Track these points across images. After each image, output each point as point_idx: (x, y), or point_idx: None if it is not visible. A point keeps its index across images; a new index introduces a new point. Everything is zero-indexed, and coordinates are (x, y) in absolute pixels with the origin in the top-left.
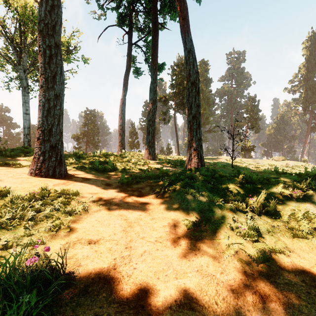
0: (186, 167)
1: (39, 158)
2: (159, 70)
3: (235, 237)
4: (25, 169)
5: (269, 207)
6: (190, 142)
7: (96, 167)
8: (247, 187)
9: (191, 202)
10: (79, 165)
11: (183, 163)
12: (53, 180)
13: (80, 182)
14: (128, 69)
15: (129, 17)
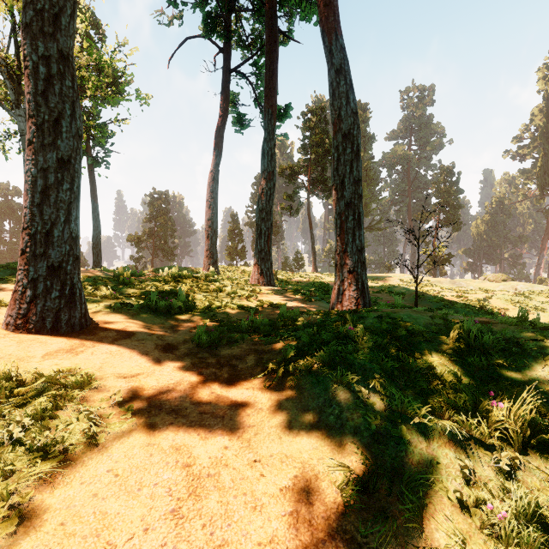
0: (332, 307)
1: (25, 292)
2: (280, 119)
3: (480, 541)
4: (5, 311)
5: (543, 426)
6: (340, 257)
7: (151, 304)
8: (475, 364)
9: (350, 408)
10: (119, 300)
11: (324, 288)
12: (50, 340)
13: (108, 344)
14: (223, 117)
15: (224, 20)
